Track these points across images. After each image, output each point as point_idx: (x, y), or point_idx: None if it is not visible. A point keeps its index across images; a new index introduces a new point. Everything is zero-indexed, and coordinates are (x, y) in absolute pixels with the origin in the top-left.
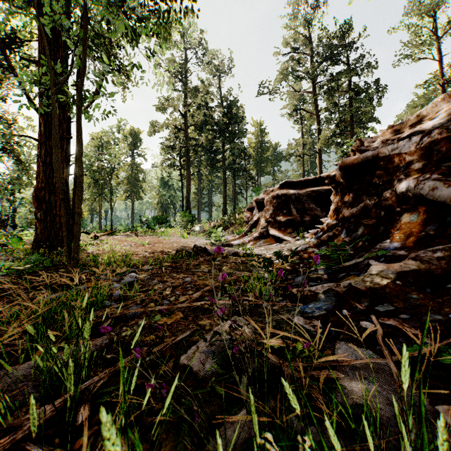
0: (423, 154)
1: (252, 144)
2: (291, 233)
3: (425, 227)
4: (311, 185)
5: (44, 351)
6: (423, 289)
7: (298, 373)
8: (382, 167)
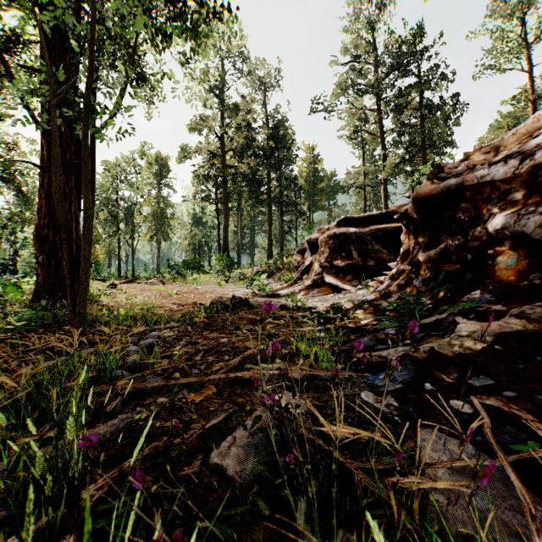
0: (524, 182)
1: (303, 172)
2: (351, 281)
3: (527, 275)
4: (375, 222)
5: (19, 451)
6: (531, 357)
7: (373, 479)
8: (468, 198)
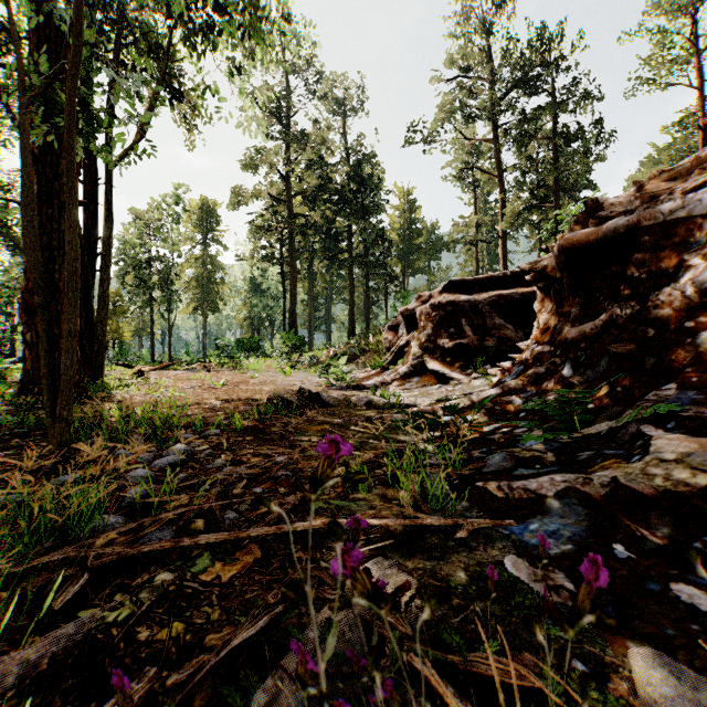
0: None
1: (395, 224)
2: (463, 367)
3: None
4: (496, 287)
5: None
6: None
7: None
8: (646, 246)
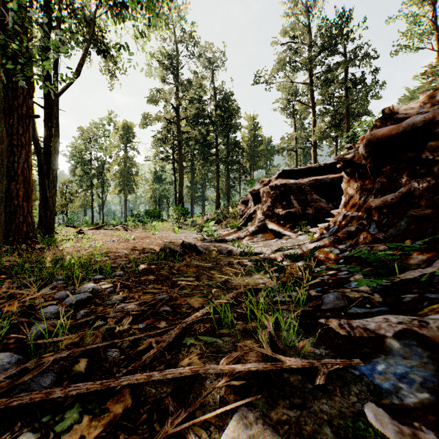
0: None
1: (245, 138)
2: (292, 227)
3: None
4: (314, 174)
5: None
6: None
7: None
8: (438, 135)
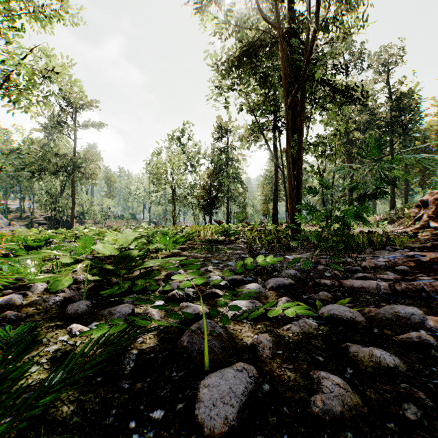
0: None
1: (432, 127)
2: None
3: None
4: None
5: None
6: None
7: None
8: None
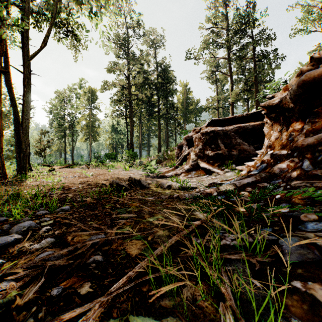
0: None
1: (180, 99)
2: (219, 166)
3: None
4: (237, 122)
5: None
6: None
7: None
8: None
